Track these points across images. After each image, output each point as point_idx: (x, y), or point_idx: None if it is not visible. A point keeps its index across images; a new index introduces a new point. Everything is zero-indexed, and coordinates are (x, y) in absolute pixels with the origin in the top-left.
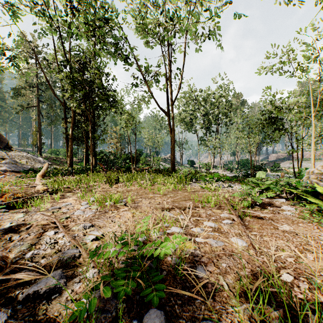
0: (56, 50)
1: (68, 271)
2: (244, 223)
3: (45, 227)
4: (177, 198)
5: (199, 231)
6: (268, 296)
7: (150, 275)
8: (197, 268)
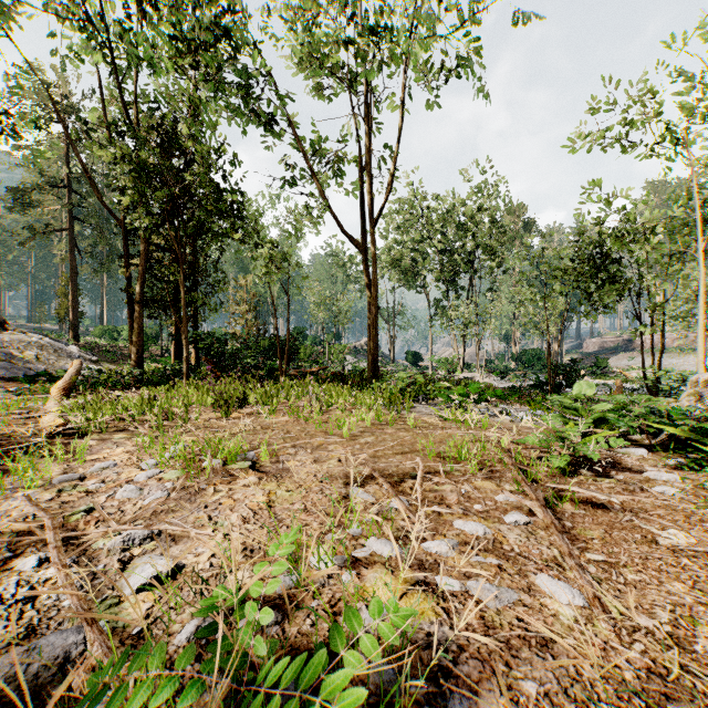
0: (106, 100)
1: None
2: (560, 523)
3: (21, 541)
4: (383, 447)
5: (445, 553)
6: None
7: None
8: (447, 703)
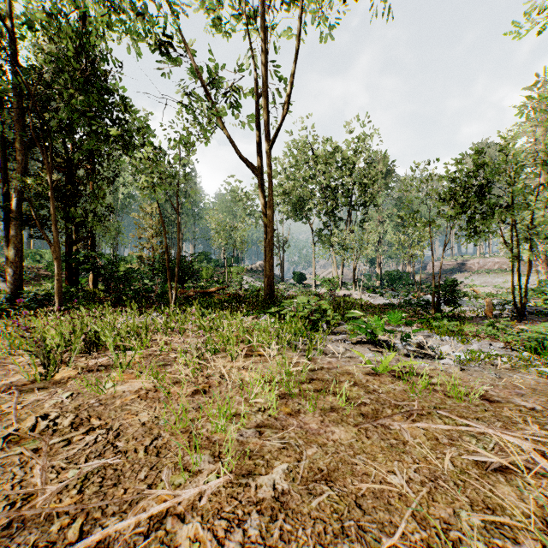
0: None
1: None
2: None
3: None
4: None
5: None
6: None
7: None
8: None
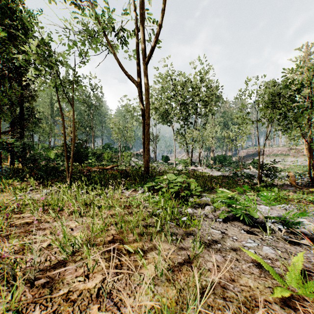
0: None
1: None
2: None
3: None
4: None
5: None
6: None
7: None
8: None
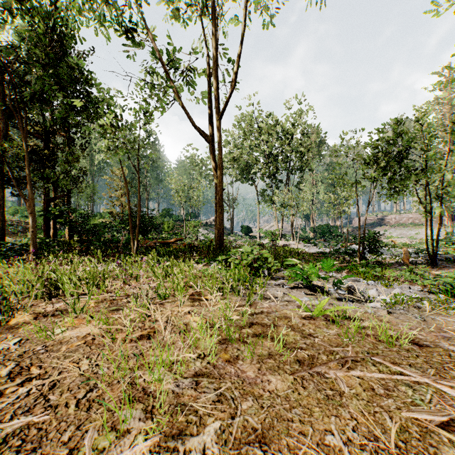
0: None
1: None
2: None
3: None
4: None
5: None
6: None
7: None
8: None
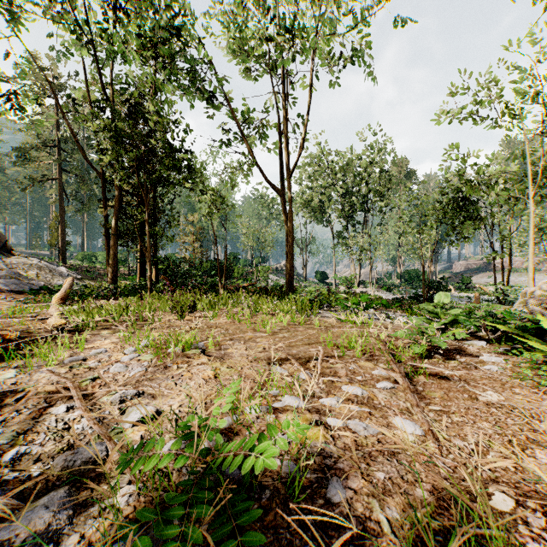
0: (89, 82)
1: (80, 490)
2: (415, 387)
3: (52, 397)
4: (295, 339)
5: (334, 405)
6: (468, 546)
7: (235, 509)
8: (329, 482)
